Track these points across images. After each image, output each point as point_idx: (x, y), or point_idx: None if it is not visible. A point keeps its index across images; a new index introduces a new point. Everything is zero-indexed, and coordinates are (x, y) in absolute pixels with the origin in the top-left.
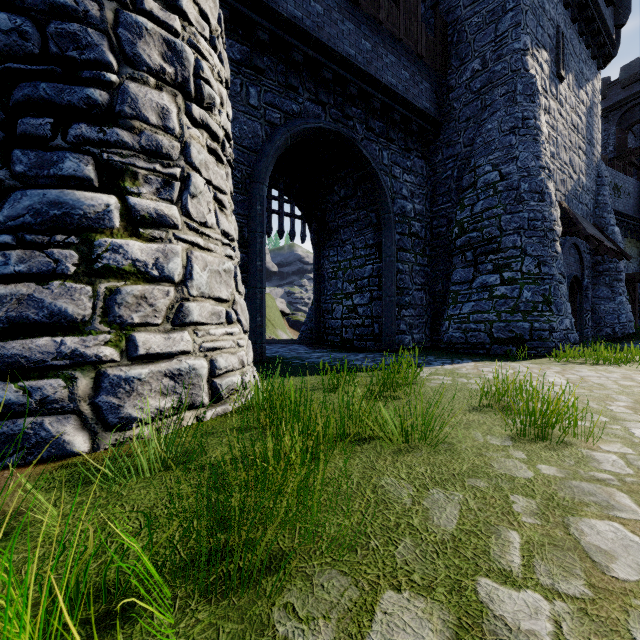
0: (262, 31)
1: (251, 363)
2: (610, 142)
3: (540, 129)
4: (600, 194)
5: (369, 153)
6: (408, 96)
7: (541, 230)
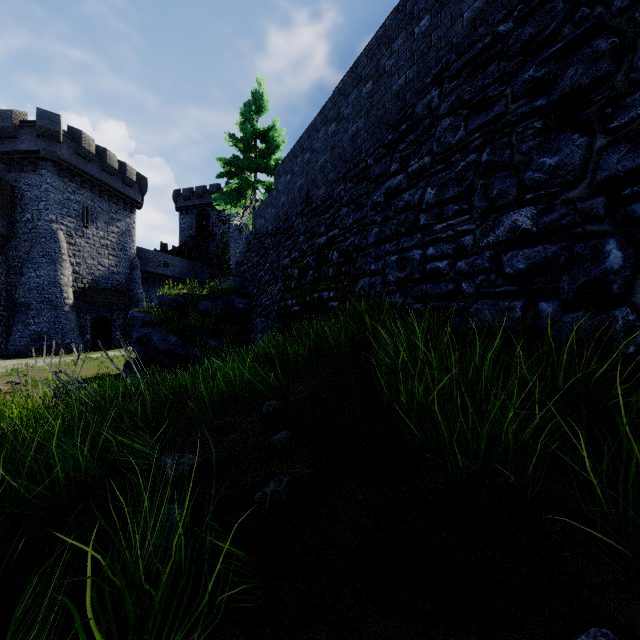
0: None
1: None
2: (194, 226)
3: (60, 257)
4: (132, 274)
5: None
6: None
7: (56, 302)
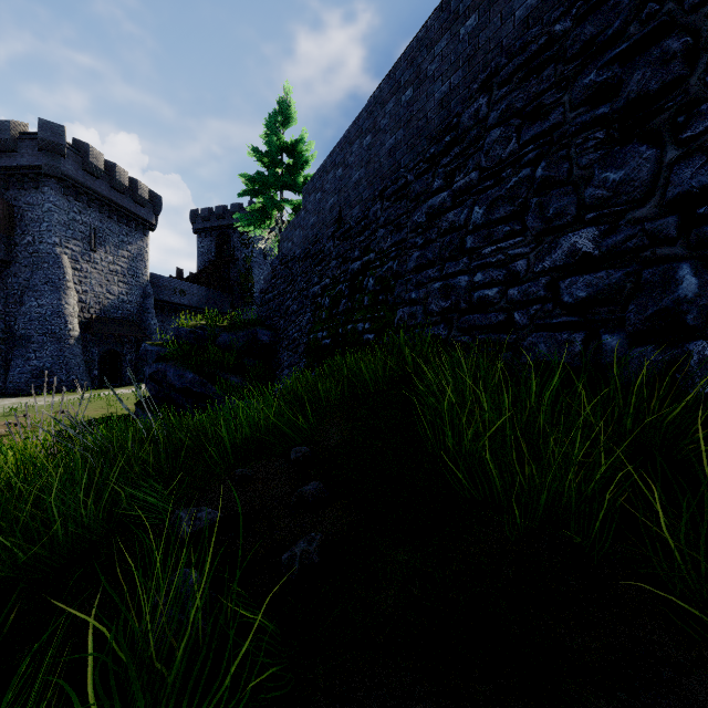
0: None
1: None
2: (213, 250)
3: (65, 284)
4: (145, 303)
5: None
6: None
7: (59, 334)
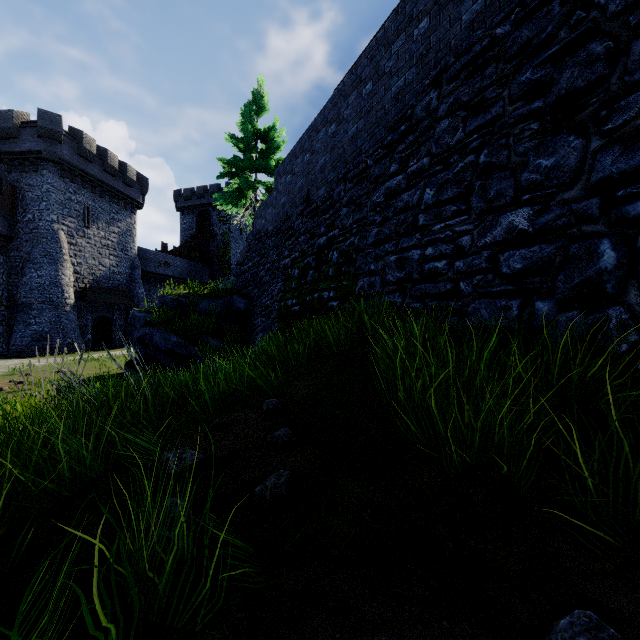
0: None
1: None
2: (194, 226)
3: (61, 257)
4: (133, 274)
5: None
6: None
7: (57, 302)
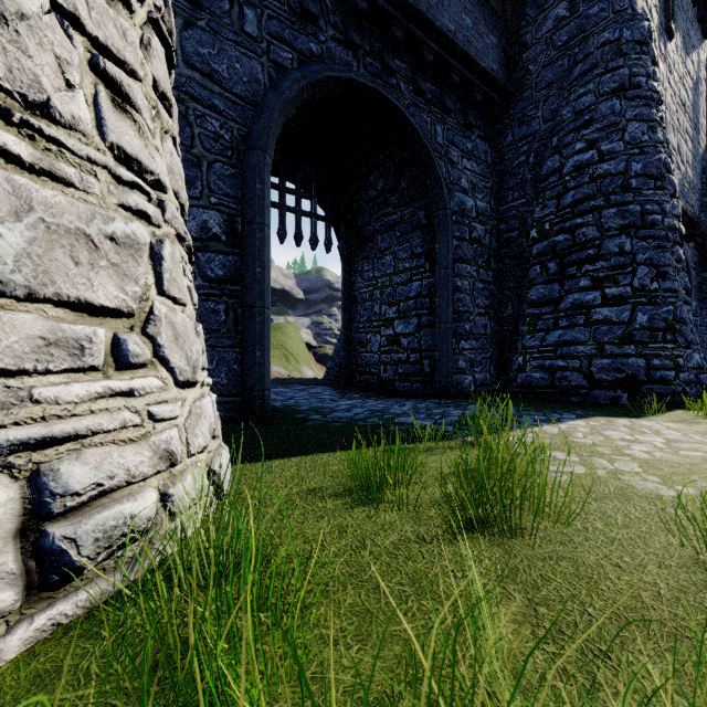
0: None
1: (215, 440)
2: None
3: (654, 92)
4: (706, 194)
5: (418, 124)
6: (470, 51)
7: (659, 229)
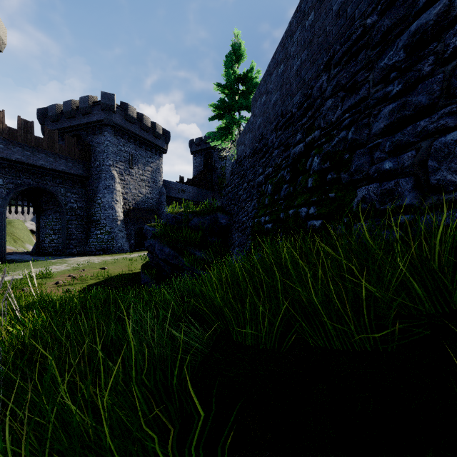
0: (5, 164)
1: None
2: (202, 164)
3: (115, 189)
4: (160, 198)
5: (53, 192)
6: (72, 171)
7: (112, 219)
